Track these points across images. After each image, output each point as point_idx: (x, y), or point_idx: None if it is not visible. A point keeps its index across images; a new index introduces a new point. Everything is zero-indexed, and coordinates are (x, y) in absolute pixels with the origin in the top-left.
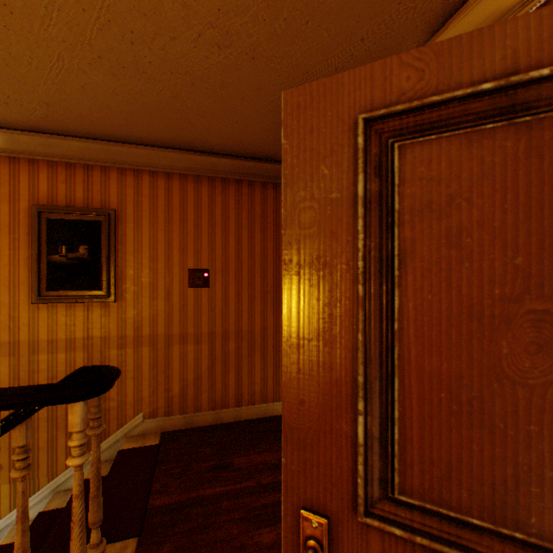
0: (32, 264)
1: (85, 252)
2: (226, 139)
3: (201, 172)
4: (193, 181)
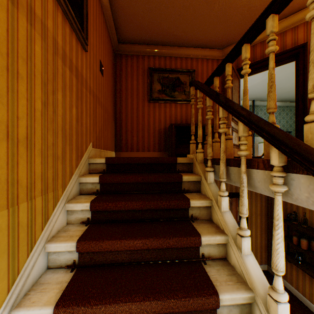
0: None
1: None
2: (128, 9)
3: (104, 6)
4: (101, 7)
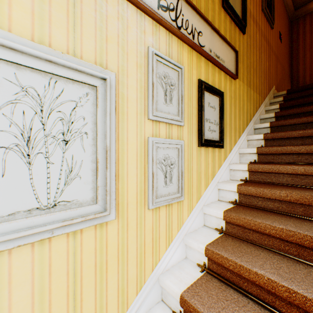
0: None
1: None
2: None
3: None
4: None
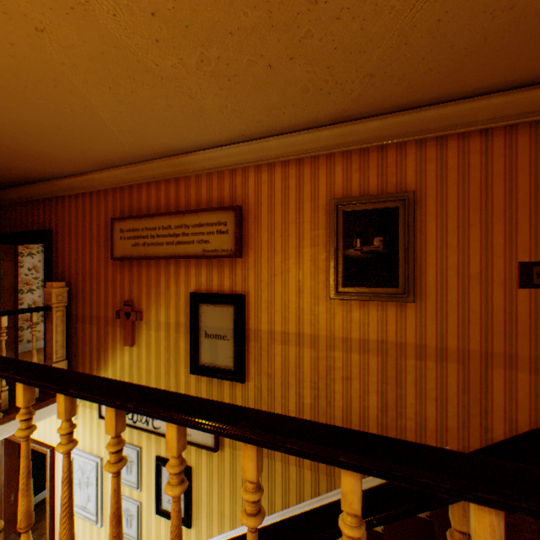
0: (329, 260)
1: (379, 245)
2: None
3: None
4: (525, 132)
